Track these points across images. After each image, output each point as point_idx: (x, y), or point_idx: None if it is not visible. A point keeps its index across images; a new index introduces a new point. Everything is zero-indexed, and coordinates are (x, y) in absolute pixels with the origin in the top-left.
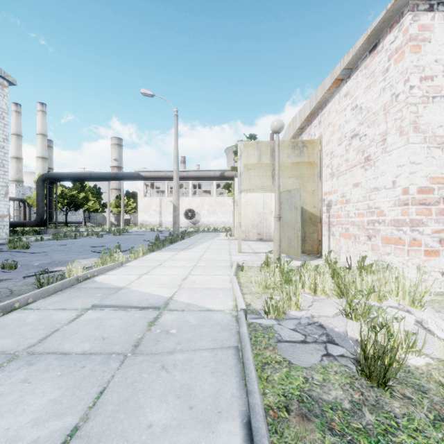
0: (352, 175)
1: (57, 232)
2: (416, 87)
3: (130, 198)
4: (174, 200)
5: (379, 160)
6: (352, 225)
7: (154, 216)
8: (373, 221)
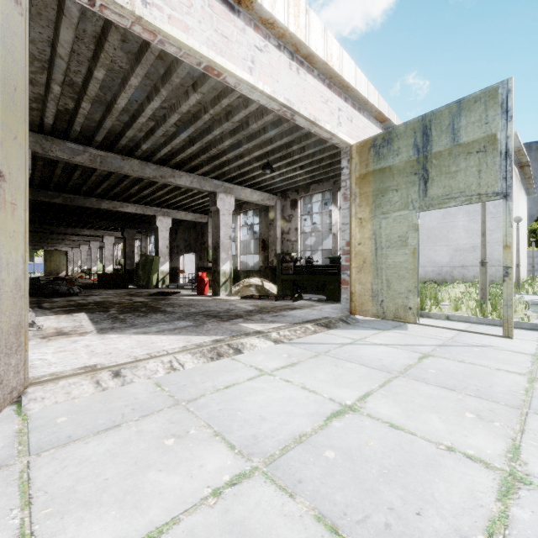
0: None
1: None
2: None
3: None
4: None
5: None
6: None
7: None
8: None
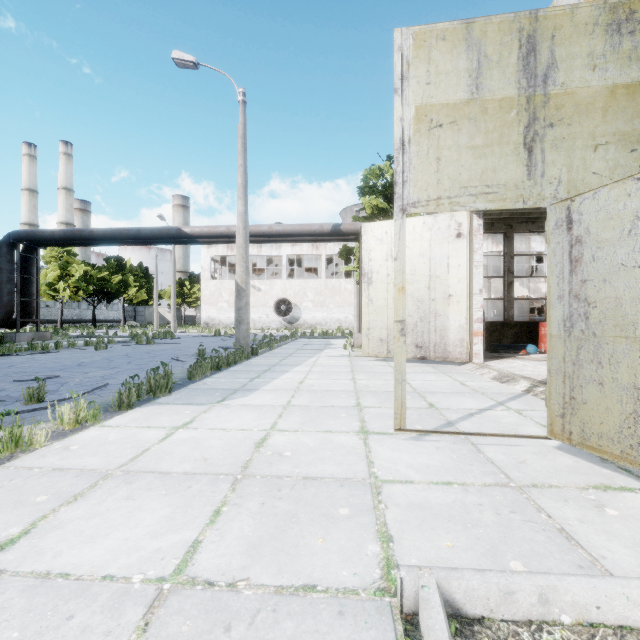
0: None
1: (40, 338)
2: None
3: (194, 284)
4: (238, 276)
5: None
6: None
7: (226, 311)
8: None
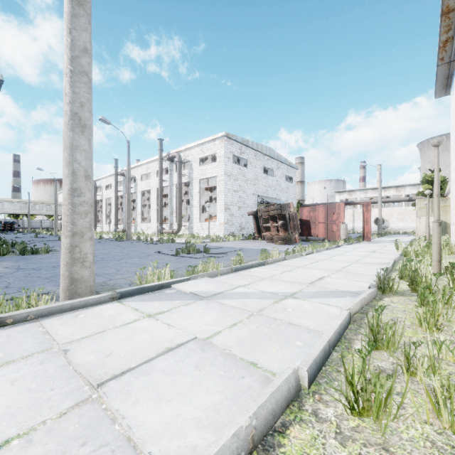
0: None
1: None
2: None
3: None
4: (379, 216)
5: None
6: None
7: (348, 223)
8: None
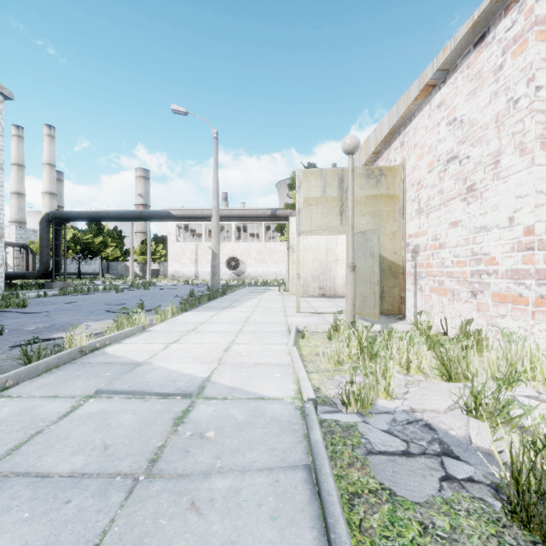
0: (448, 210)
1: (67, 286)
2: (544, 88)
3: (158, 244)
4: (213, 246)
5: (488, 190)
6: (449, 277)
7: (188, 266)
8: (480, 272)
